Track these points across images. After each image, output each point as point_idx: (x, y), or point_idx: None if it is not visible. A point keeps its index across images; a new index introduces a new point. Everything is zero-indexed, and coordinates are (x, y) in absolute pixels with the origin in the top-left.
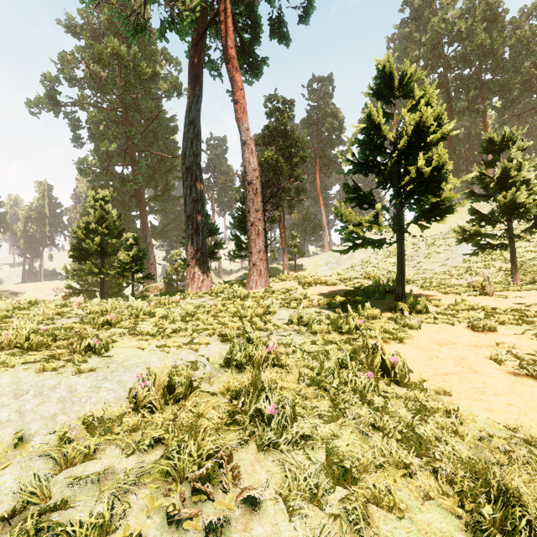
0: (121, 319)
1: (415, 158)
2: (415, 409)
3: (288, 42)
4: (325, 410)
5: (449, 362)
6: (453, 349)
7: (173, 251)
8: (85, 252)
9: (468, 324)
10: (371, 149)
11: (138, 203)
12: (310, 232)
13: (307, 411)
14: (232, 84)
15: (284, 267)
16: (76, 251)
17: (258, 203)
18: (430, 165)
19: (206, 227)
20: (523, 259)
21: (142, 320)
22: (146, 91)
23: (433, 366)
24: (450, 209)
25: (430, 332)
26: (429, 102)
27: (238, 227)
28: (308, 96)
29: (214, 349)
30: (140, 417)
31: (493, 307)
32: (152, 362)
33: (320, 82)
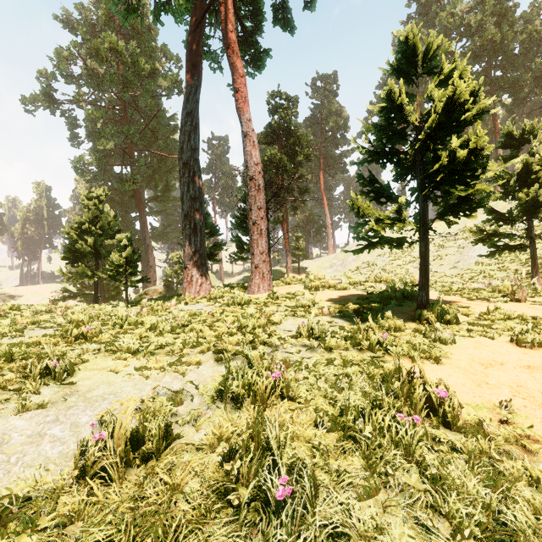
0: (99, 331)
1: (443, 143)
2: (488, 474)
3: (292, 30)
4: (359, 477)
5: (504, 390)
6: (503, 372)
7: (173, 253)
8: (78, 253)
9: (510, 337)
10: (389, 135)
11: (137, 204)
12: (313, 233)
13: (332, 478)
14: (232, 71)
15: (288, 269)
16: (69, 252)
17: (260, 200)
18: (463, 150)
19: (206, 228)
20: (541, 261)
21: (124, 333)
22: (145, 88)
23: (486, 397)
24: (480, 203)
25: (468, 348)
26: (461, 76)
27: (240, 228)
28: (312, 94)
29: (206, 372)
30: (87, 492)
31: (533, 316)
32: (124, 393)
33: (324, 80)
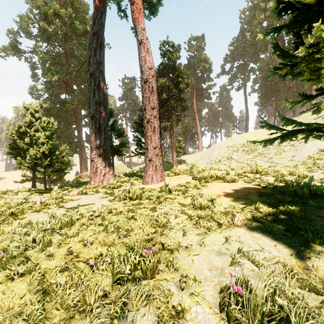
0: None
1: None
2: None
3: None
4: None
5: None
6: None
7: None
8: (19, 150)
9: None
10: None
11: (75, 118)
12: (189, 138)
13: None
14: None
15: (174, 161)
16: (12, 149)
17: (153, 101)
18: None
19: (114, 131)
20: None
21: None
22: (79, 42)
23: None
24: None
25: None
26: None
27: (139, 130)
28: (188, 48)
29: None
30: None
31: None
32: None
33: (196, 40)
